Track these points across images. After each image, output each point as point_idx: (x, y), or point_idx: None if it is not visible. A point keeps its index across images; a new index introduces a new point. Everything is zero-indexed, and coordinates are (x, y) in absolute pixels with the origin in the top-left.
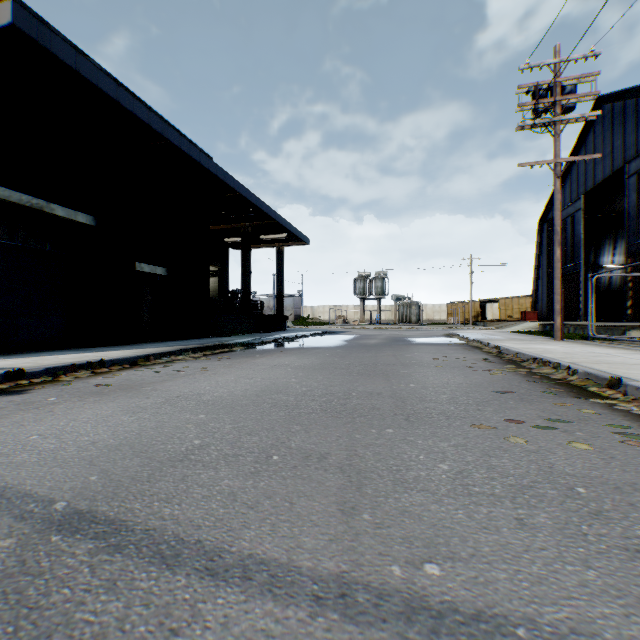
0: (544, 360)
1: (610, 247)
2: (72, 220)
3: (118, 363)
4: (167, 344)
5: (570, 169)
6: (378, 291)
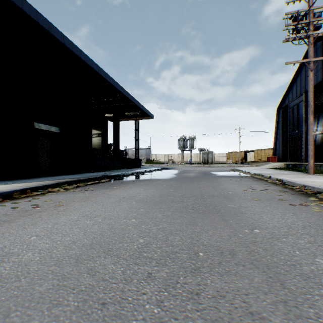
0: None
1: (315, 122)
2: None
3: None
4: (55, 178)
5: (296, 79)
6: (191, 146)
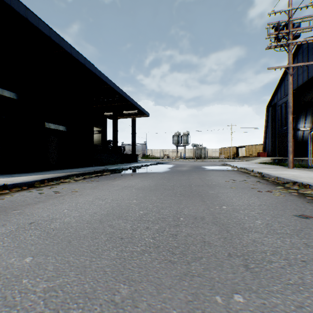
0: (304, 184)
1: (303, 119)
2: (0, 94)
3: (18, 186)
4: (64, 171)
5: (284, 79)
6: (185, 142)
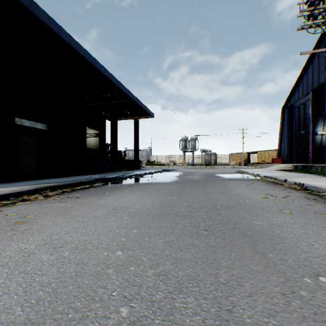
0: None
1: (321, 122)
2: None
3: None
4: (39, 182)
5: (302, 77)
6: (192, 147)
